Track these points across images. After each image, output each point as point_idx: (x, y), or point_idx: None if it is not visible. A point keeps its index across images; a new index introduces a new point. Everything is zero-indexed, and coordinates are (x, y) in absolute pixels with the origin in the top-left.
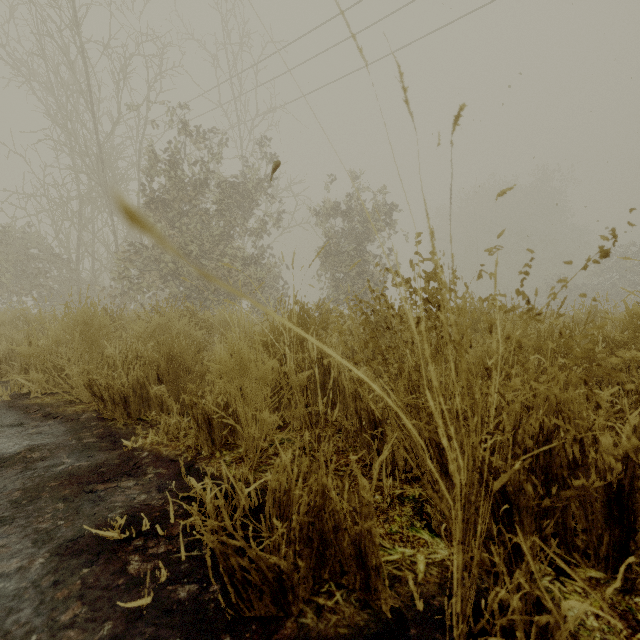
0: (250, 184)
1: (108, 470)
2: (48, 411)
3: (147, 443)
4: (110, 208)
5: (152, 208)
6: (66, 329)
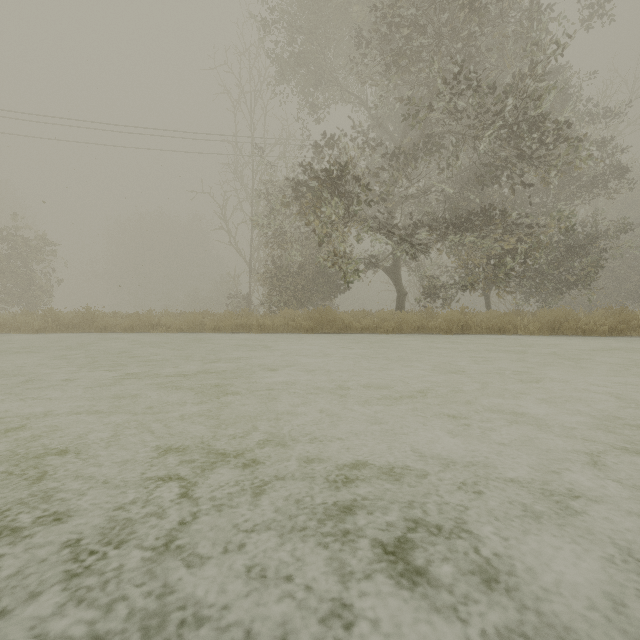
0: None
1: None
2: None
3: None
4: None
5: None
6: None
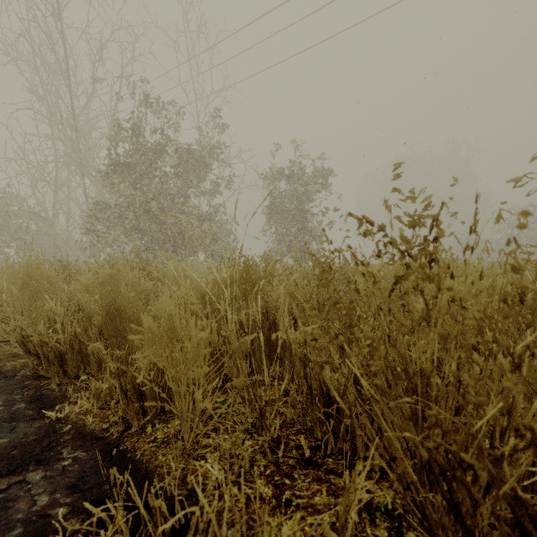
0: (204, 150)
1: (16, 453)
2: None
3: (74, 411)
4: (81, 171)
5: (117, 170)
6: (8, 282)
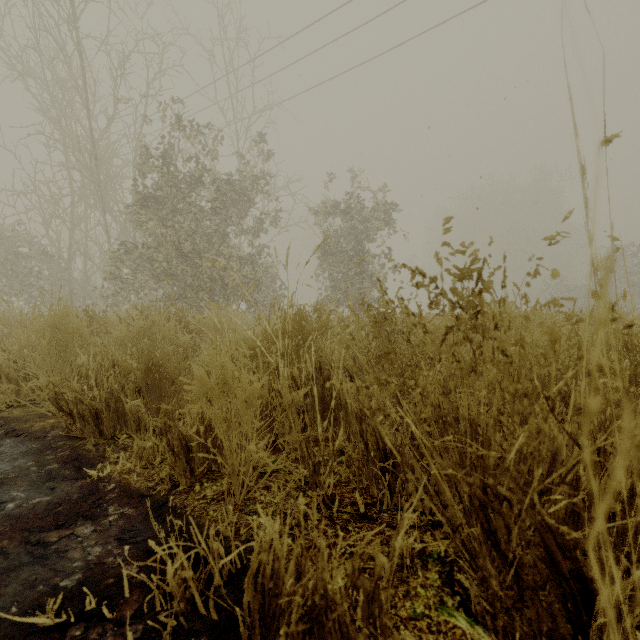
0: (246, 181)
1: (62, 510)
2: (13, 427)
3: (116, 471)
4: (102, 206)
5: (145, 205)
6: (35, 334)
